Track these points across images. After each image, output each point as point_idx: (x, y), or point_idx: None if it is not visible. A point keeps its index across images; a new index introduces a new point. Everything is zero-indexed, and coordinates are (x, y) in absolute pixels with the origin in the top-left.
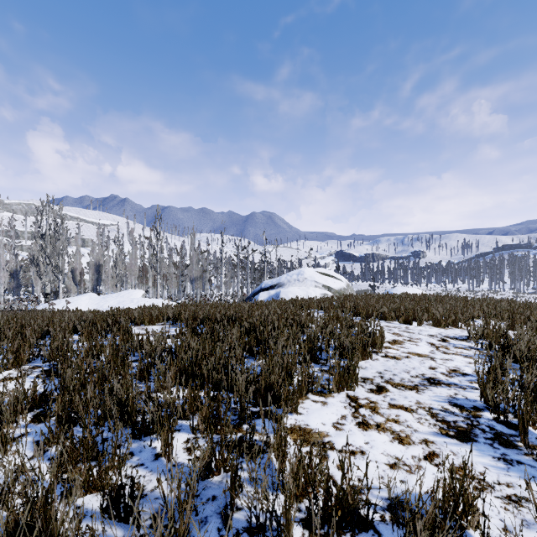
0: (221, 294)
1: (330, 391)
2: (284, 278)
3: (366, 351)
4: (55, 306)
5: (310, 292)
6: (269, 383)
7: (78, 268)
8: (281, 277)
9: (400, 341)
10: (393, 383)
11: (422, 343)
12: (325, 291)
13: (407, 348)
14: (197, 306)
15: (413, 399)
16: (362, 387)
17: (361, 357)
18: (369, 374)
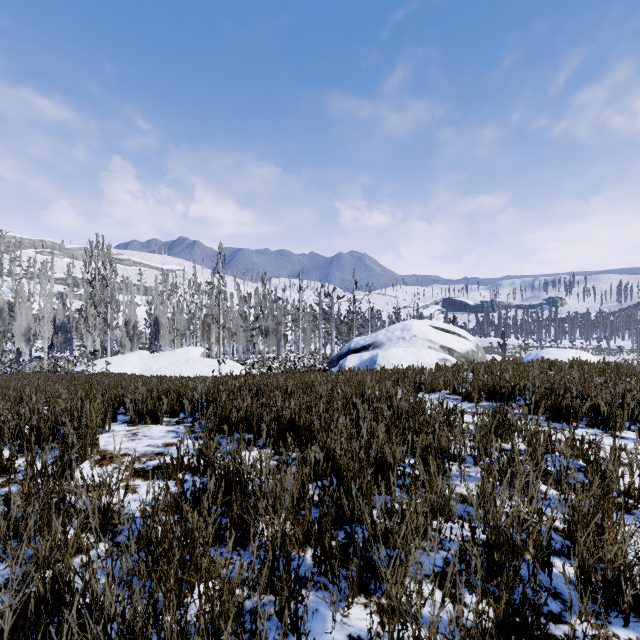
0: (295, 356)
1: None
2: (382, 336)
3: None
4: (99, 367)
5: (423, 356)
6: None
7: (132, 319)
8: (378, 333)
9: None
10: None
11: None
12: (445, 355)
13: None
14: (240, 388)
15: None
16: None
17: None
18: None
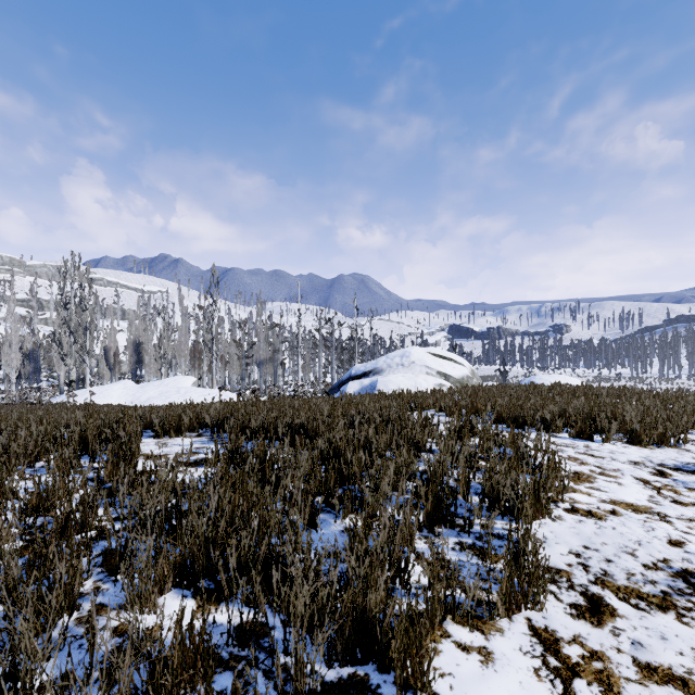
0: (296, 383)
1: (492, 615)
2: (382, 362)
3: (539, 503)
4: (79, 398)
5: (420, 382)
6: (363, 607)
7: (112, 347)
8: (378, 360)
9: (587, 476)
10: (617, 588)
11: (627, 480)
12: (441, 380)
13: (605, 491)
14: (252, 407)
15: (683, 646)
16: (554, 598)
17: (531, 513)
18: (557, 558)
